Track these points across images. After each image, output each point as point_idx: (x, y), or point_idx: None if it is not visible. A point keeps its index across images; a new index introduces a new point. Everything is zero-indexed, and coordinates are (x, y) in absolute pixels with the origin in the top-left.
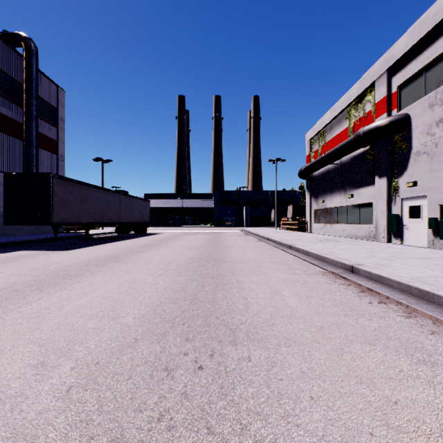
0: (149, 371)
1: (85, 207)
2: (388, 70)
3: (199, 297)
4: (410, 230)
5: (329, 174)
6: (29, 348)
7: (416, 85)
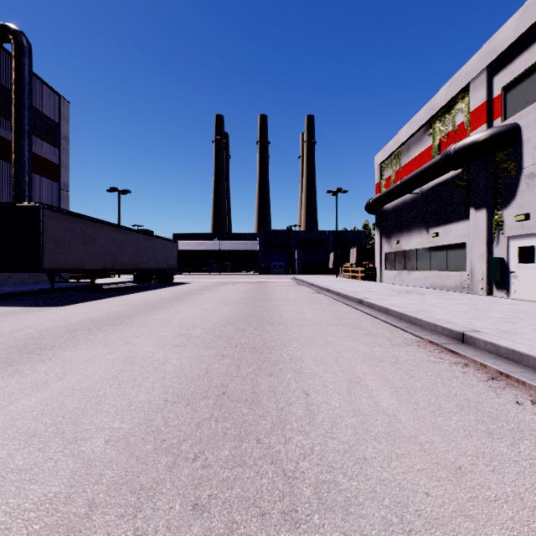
0: None
1: (90, 248)
2: (488, 68)
3: (230, 391)
4: (520, 279)
5: (405, 206)
6: None
7: (528, 85)
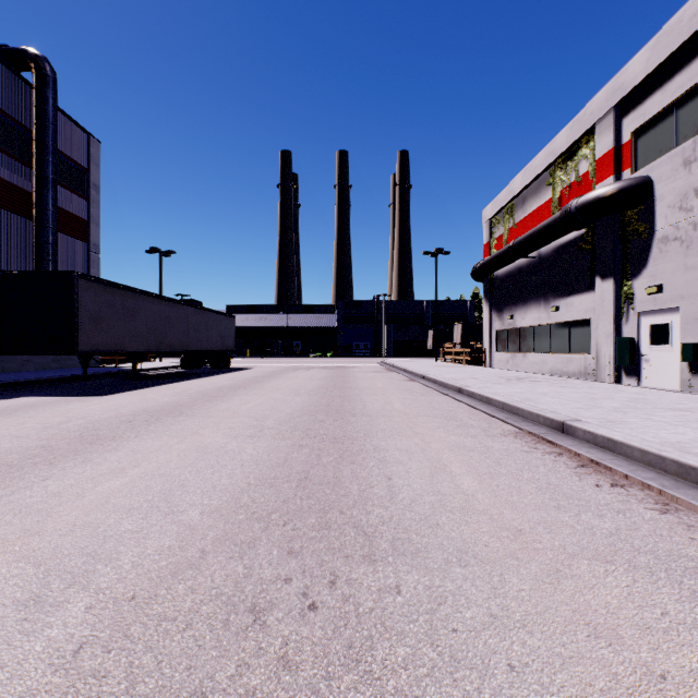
0: (223, 613)
1: (131, 326)
2: (616, 107)
3: (312, 476)
4: (653, 364)
5: (520, 273)
6: (17, 569)
7: (662, 130)
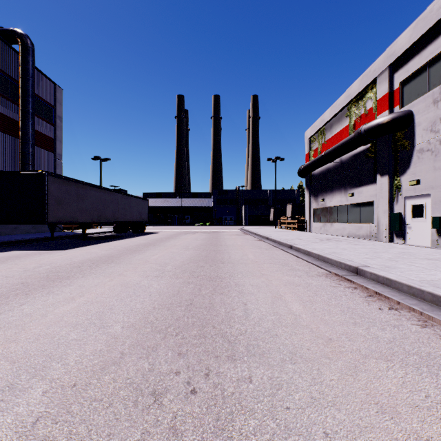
0: (134, 396)
1: (81, 206)
2: (390, 67)
3: (195, 303)
4: (413, 230)
5: (329, 172)
6: None
7: (419, 81)
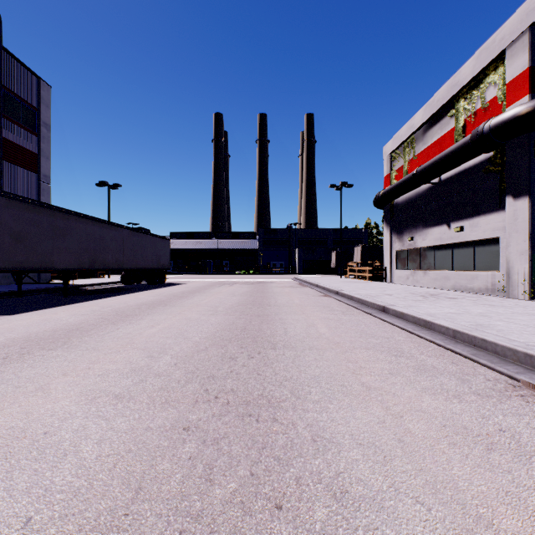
0: None
1: (61, 245)
2: (532, 27)
3: None
4: None
5: (420, 199)
6: None
7: None
